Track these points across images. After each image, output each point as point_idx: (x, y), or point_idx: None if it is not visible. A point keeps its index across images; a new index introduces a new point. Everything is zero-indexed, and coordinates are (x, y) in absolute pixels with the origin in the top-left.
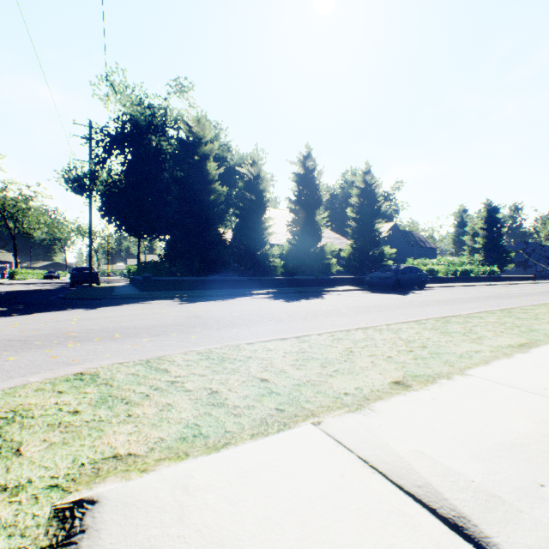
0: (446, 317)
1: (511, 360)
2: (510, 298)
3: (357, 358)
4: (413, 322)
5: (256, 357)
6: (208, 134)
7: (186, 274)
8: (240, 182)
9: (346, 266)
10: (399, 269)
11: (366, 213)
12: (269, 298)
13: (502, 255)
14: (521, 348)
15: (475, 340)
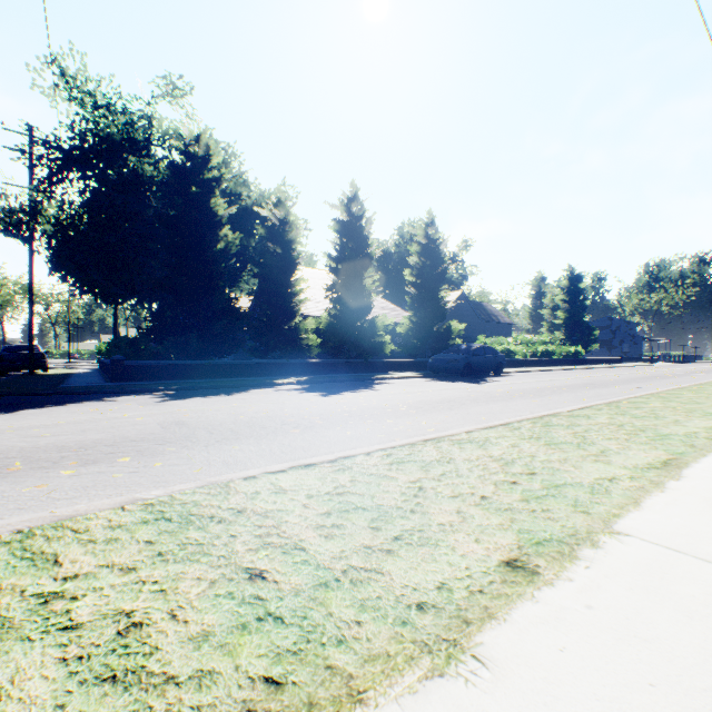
0: (544, 418)
1: (669, 495)
2: (607, 387)
3: (432, 503)
4: (503, 427)
5: (253, 510)
6: (212, 157)
7: (180, 357)
8: (260, 228)
9: (404, 345)
10: (470, 350)
11: (429, 276)
12: (299, 391)
13: (585, 333)
14: (668, 470)
15: (599, 458)
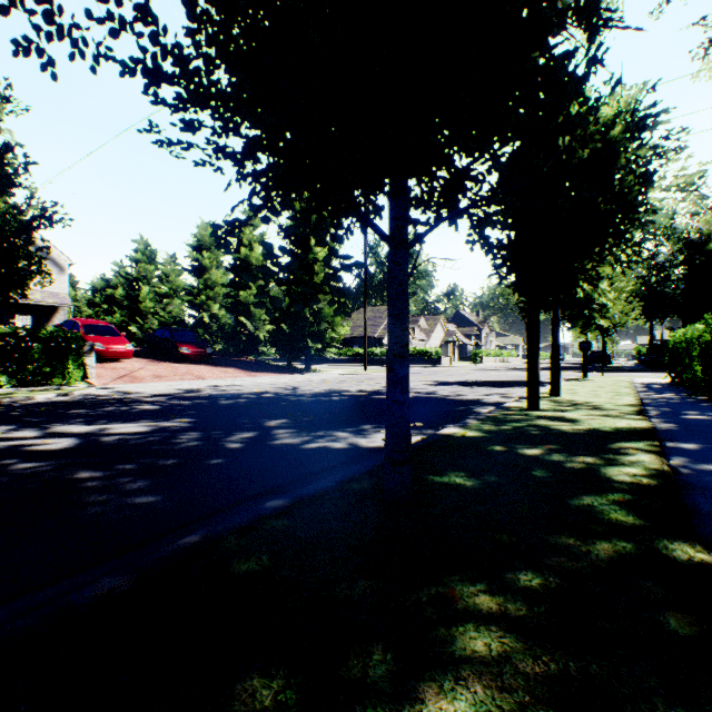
0: None
1: None
2: None
3: None
4: None
5: None
6: None
7: None
8: None
9: None
10: None
11: None
12: None
13: None
14: None
15: None
